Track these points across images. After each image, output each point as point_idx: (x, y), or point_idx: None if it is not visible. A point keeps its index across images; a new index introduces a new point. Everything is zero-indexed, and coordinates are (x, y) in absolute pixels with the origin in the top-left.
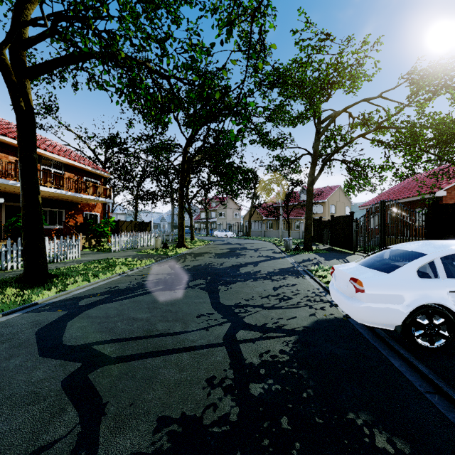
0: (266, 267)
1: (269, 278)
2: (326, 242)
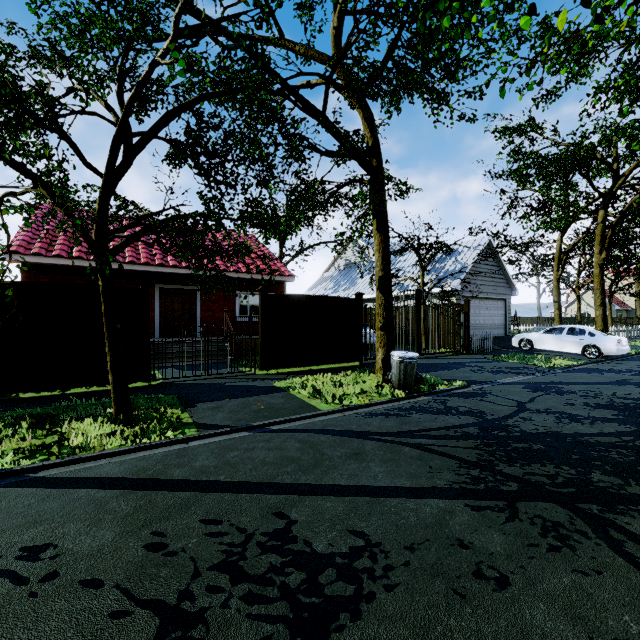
0: (609, 376)
1: (632, 370)
2: (207, 365)
